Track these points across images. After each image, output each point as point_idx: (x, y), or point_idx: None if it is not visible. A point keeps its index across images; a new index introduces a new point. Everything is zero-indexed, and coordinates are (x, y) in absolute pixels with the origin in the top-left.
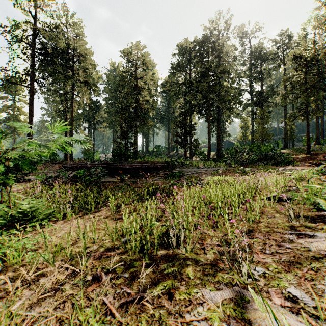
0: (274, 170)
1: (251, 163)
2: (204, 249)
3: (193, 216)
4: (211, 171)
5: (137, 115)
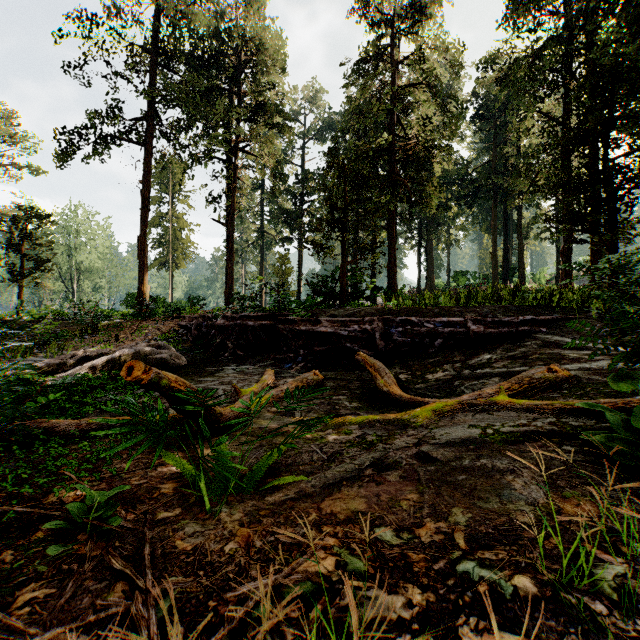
0: None
1: None
2: None
3: None
4: None
5: (393, 172)
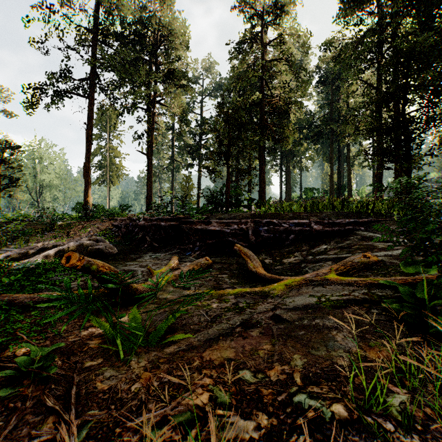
0: None
1: None
2: None
3: None
4: None
5: (262, 119)
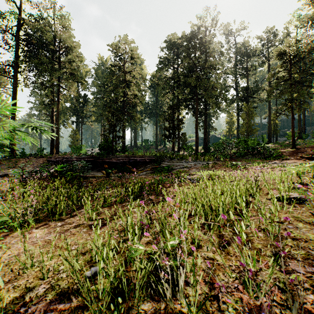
0: (266, 164)
1: (239, 157)
2: (217, 300)
3: (189, 225)
4: (200, 165)
5: (125, 109)
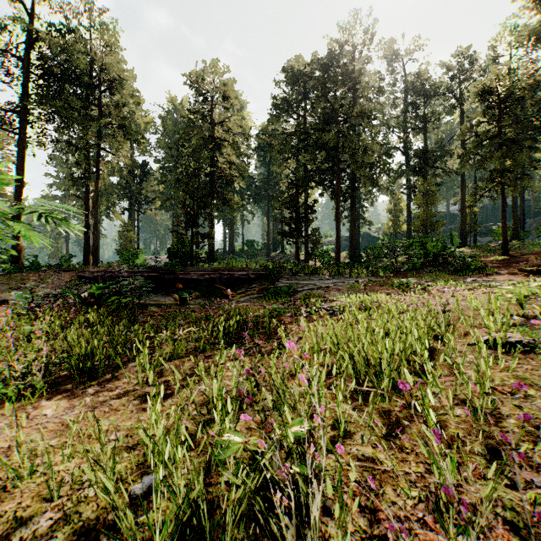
0: (459, 283)
1: (411, 270)
2: None
3: (328, 392)
4: (345, 284)
5: (213, 187)
